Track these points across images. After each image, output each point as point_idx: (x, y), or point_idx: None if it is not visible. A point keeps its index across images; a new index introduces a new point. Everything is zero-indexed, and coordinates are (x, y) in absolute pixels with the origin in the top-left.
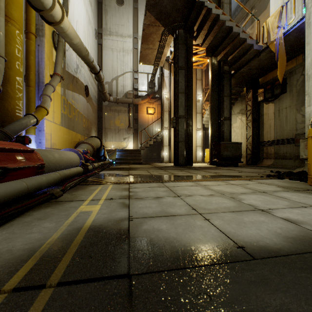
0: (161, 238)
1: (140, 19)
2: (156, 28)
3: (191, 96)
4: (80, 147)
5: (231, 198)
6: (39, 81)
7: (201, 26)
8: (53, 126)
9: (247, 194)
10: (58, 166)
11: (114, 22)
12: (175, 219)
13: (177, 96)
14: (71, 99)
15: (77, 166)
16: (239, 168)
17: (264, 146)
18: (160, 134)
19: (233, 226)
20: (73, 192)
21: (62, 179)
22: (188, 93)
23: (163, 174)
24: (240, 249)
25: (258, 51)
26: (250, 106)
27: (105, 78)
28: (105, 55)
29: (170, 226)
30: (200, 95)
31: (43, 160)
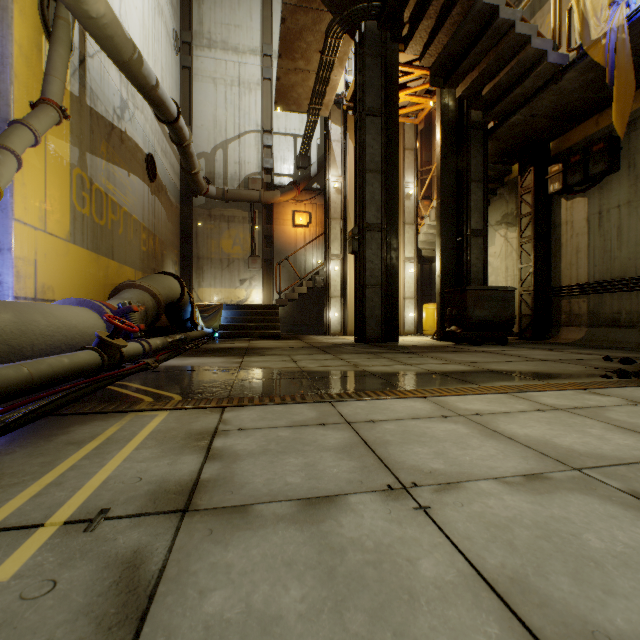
0: None
1: (277, 15)
2: (313, 15)
3: (395, 181)
4: (118, 298)
5: None
6: None
7: (421, 9)
8: (45, 243)
9: None
10: (5, 352)
11: (219, 18)
12: None
13: (363, 179)
14: (106, 179)
15: (84, 348)
16: (513, 349)
17: (563, 296)
18: (323, 271)
19: None
20: None
21: None
22: (389, 173)
23: (332, 369)
24: None
25: (557, 68)
26: (529, 204)
27: (197, 144)
28: (197, 93)
29: None
30: (412, 183)
31: None
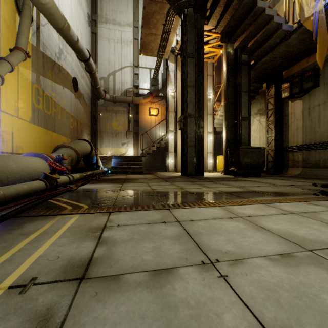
0: None
1: (141, 6)
2: (159, 5)
3: (202, 91)
4: (56, 152)
5: None
6: None
7: (216, 2)
8: (18, 123)
9: None
10: None
11: (111, 7)
12: None
13: (186, 91)
14: (51, 90)
15: (36, 179)
16: (264, 179)
17: (289, 151)
18: (165, 139)
19: None
20: None
21: None
22: (199, 87)
23: (169, 190)
24: None
25: (287, 33)
26: (272, 104)
27: (100, 73)
28: (100, 46)
29: None
30: (211, 93)
31: None
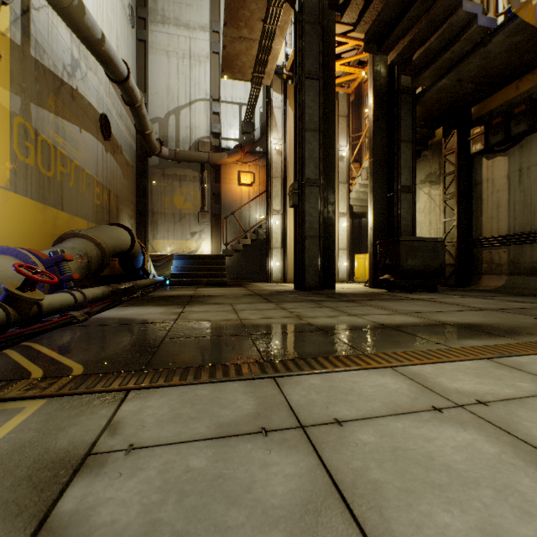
0: None
1: None
2: None
3: (331, 140)
4: (57, 247)
5: None
6: None
7: None
8: None
9: None
10: None
11: None
12: None
13: (303, 138)
14: (54, 132)
15: None
16: (445, 296)
17: (484, 247)
18: (265, 225)
19: None
20: None
21: None
22: (326, 132)
23: (274, 322)
24: None
25: (485, 32)
26: (453, 163)
27: (152, 110)
28: (152, 64)
29: None
30: (345, 147)
31: None
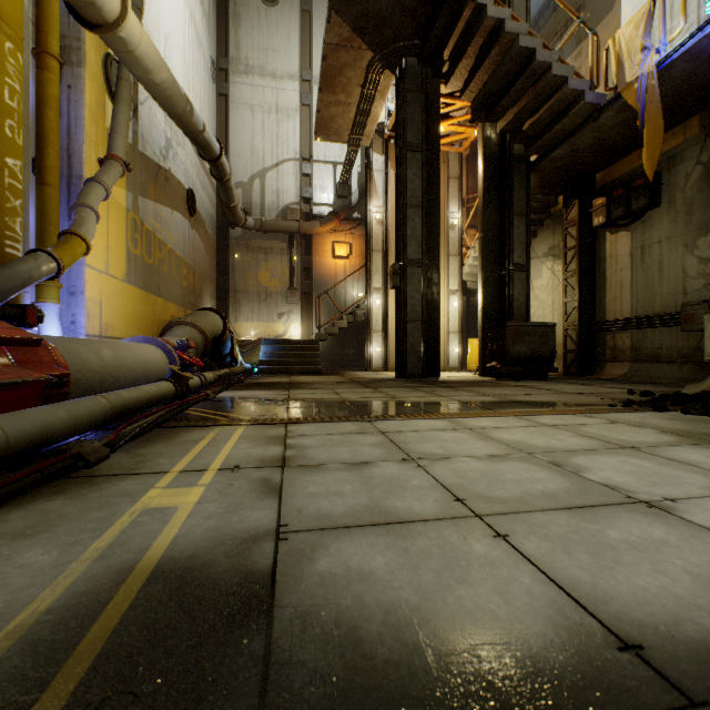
0: (371, 610)
1: (316, 38)
2: (354, 53)
3: (436, 215)
4: (171, 335)
5: (554, 466)
6: (70, 173)
7: (461, 49)
8: (107, 284)
9: (591, 454)
10: (110, 381)
11: (256, 43)
12: (409, 534)
13: (404, 215)
14: (153, 219)
15: (161, 380)
16: (550, 384)
17: (607, 331)
18: (364, 305)
19: (584, 562)
20: (140, 449)
21: (114, 414)
22: (430, 207)
23: (371, 400)
24: (632, 659)
25: (594, 107)
26: (574, 237)
27: (234, 173)
28: (234, 121)
29: (398, 563)
30: (457, 213)
31: (68, 365)
